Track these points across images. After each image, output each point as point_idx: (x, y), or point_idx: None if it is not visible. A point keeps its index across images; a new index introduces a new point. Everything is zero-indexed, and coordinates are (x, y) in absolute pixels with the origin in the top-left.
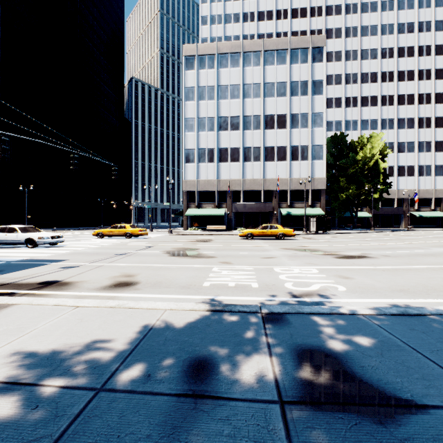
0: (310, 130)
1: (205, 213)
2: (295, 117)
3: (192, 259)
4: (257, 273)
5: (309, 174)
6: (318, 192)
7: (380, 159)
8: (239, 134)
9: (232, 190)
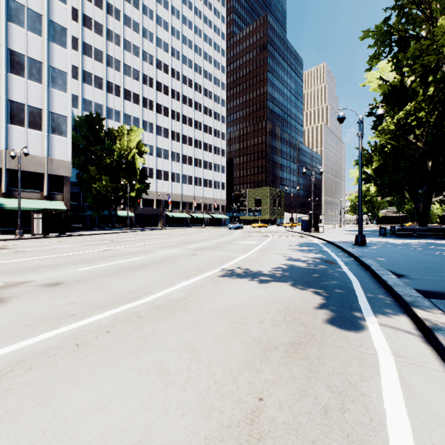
0: (46, 88)
1: None
2: (17, 57)
3: None
4: None
5: (45, 152)
6: (61, 179)
7: (138, 155)
8: None
9: None
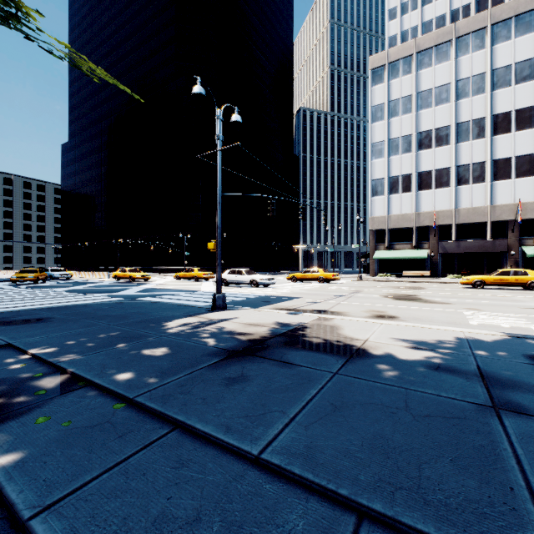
0: None
1: (399, 256)
2: None
3: (425, 304)
4: (529, 320)
5: None
6: None
7: None
8: (448, 150)
9: (438, 225)
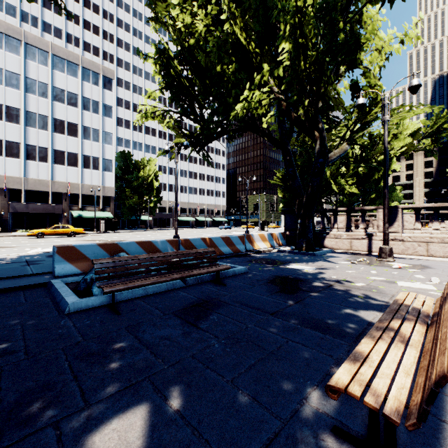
0: (101, 145)
1: None
2: (87, 129)
3: None
4: None
5: (101, 183)
6: (109, 198)
7: (155, 178)
8: (19, 128)
9: (9, 188)
